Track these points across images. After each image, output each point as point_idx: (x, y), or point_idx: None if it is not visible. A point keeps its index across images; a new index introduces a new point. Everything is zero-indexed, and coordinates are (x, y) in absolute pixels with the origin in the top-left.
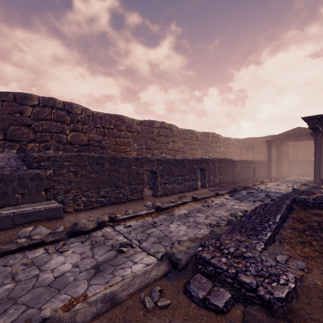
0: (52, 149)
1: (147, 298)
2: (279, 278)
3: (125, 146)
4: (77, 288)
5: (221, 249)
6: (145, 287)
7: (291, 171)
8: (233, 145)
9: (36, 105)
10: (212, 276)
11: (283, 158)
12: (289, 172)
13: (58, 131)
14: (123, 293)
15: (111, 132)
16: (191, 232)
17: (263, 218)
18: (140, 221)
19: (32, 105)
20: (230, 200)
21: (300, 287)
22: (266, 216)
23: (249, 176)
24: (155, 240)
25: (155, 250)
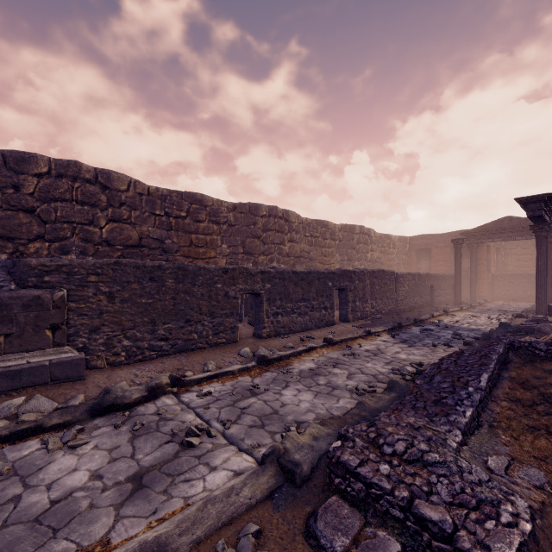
0: (74, 252)
1: (229, 551)
2: (498, 510)
3: (206, 249)
4: (93, 527)
5: (380, 444)
6: (228, 523)
7: (495, 292)
8: (396, 247)
9: (44, 173)
10: (361, 503)
11: (481, 269)
12: (492, 294)
13: (85, 222)
14: (182, 539)
15: (181, 224)
16: (321, 405)
17: (456, 381)
18: (228, 384)
19: (37, 173)
20: (391, 344)
21: (543, 530)
22: (461, 376)
23: (423, 301)
24: (254, 422)
25: (253, 442)
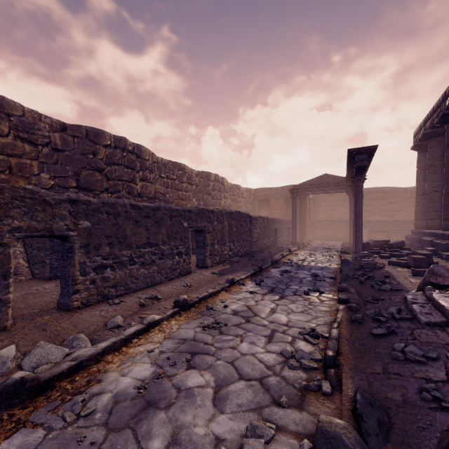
0: None
1: None
2: None
3: (10, 175)
4: None
5: None
6: None
7: (314, 234)
8: (244, 196)
9: None
10: None
11: (305, 216)
12: (311, 235)
13: None
14: None
15: None
16: None
17: None
18: None
19: None
20: (261, 296)
21: None
22: None
23: (270, 242)
24: None
25: None
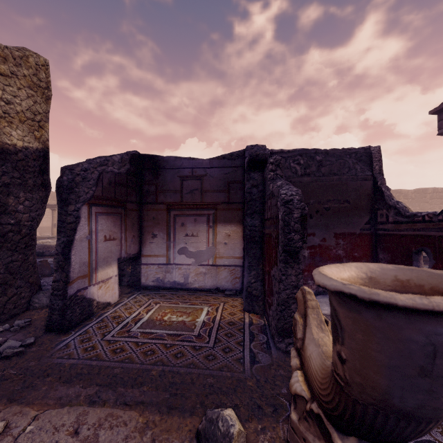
0: None
1: None
2: None
3: None
4: None
5: None
6: None
7: None
8: None
9: None
10: None
11: None
12: None
13: None
14: None
15: None
16: None
17: None
18: None
19: None
20: None
21: None
22: None
23: None
24: None
25: None
